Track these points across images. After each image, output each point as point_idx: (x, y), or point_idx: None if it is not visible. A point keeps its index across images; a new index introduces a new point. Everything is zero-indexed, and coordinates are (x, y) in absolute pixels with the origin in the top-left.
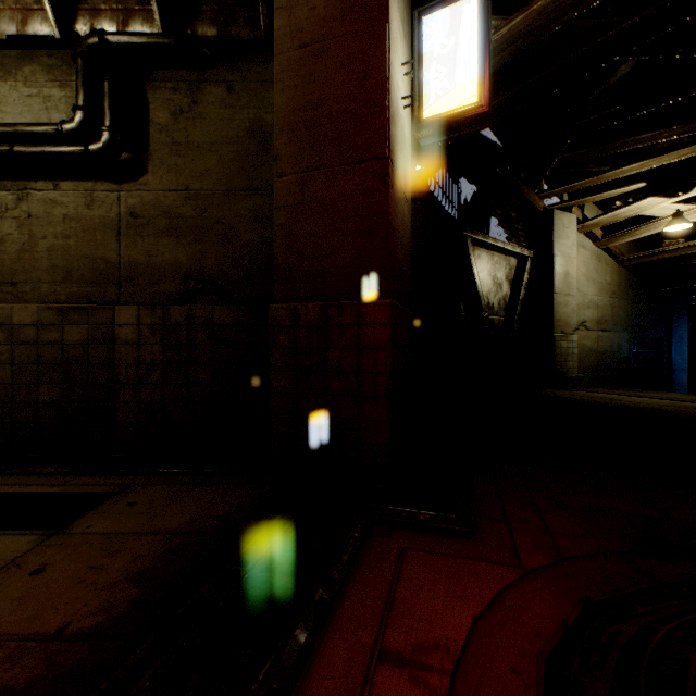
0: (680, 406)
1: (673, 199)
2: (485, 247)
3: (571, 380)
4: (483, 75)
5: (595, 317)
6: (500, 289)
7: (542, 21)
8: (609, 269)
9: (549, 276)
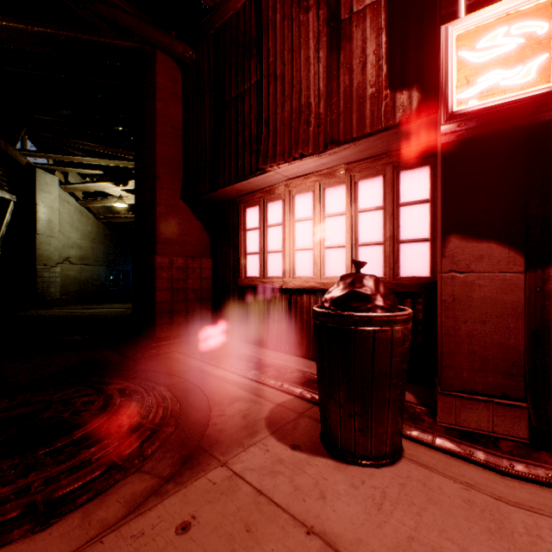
0: (110, 311)
1: (120, 187)
2: None
3: (52, 301)
4: None
5: (79, 254)
6: None
7: None
8: (91, 222)
9: (33, 220)
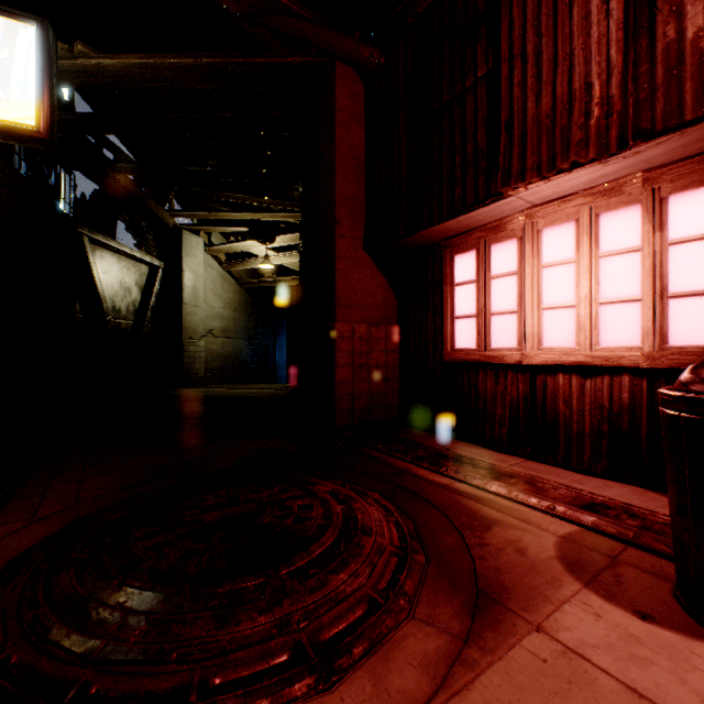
0: (260, 392)
1: (266, 246)
2: (111, 249)
3: (198, 379)
4: (42, 105)
5: (222, 326)
6: (130, 294)
7: (130, 75)
8: (233, 288)
9: (180, 288)
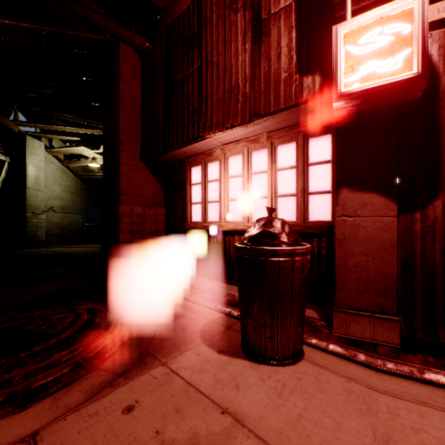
0: (85, 250)
1: (94, 151)
2: None
3: (39, 242)
4: None
5: (61, 204)
6: None
7: None
8: (71, 178)
9: (24, 177)
